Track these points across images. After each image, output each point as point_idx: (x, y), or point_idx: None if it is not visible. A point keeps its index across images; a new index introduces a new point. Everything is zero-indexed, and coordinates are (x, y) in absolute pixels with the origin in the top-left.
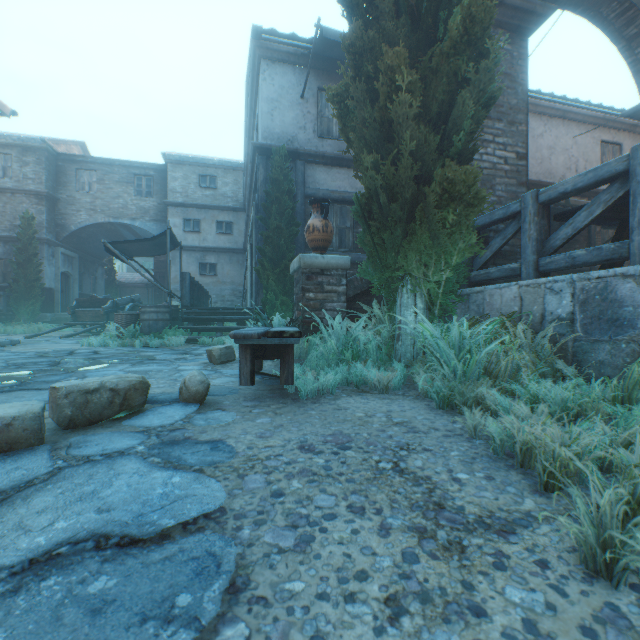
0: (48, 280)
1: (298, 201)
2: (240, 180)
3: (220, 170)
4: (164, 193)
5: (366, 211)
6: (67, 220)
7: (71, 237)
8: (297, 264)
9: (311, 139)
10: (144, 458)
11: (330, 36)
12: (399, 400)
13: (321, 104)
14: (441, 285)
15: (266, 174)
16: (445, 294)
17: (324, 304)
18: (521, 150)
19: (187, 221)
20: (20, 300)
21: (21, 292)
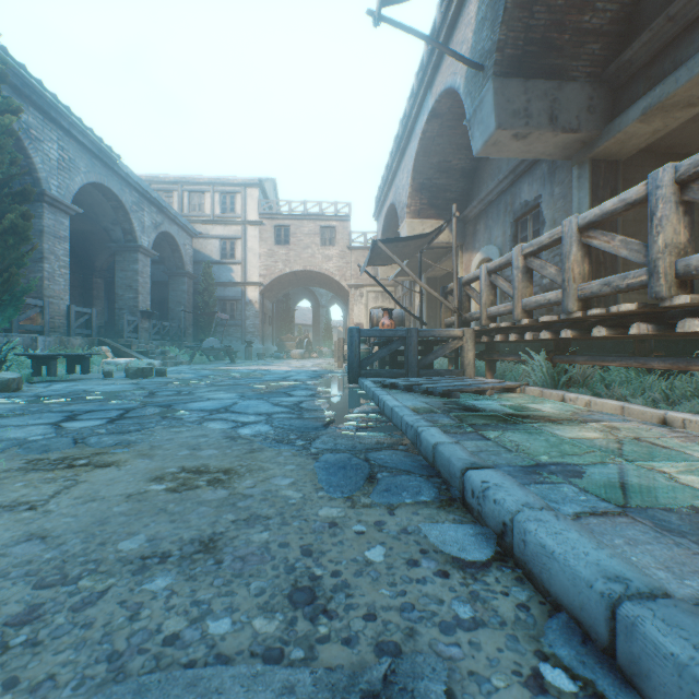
0: None
1: None
2: None
3: None
4: None
5: None
6: None
7: None
8: None
9: None
10: None
11: None
12: None
13: None
14: None
15: None
16: None
17: None
18: None
19: None
20: None
21: None
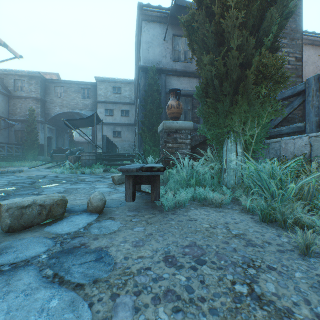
0: (41, 140)
1: (162, 96)
2: (133, 89)
3: (123, 84)
4: (96, 97)
5: (204, 92)
6: (50, 111)
7: (52, 119)
8: (162, 127)
9: (169, 62)
10: (40, 270)
11: (180, 3)
12: (230, 213)
13: (174, 43)
14: (254, 137)
15: (145, 82)
16: (256, 143)
17: (178, 150)
18: (298, 56)
19: (107, 110)
20: (28, 150)
21: (29, 146)
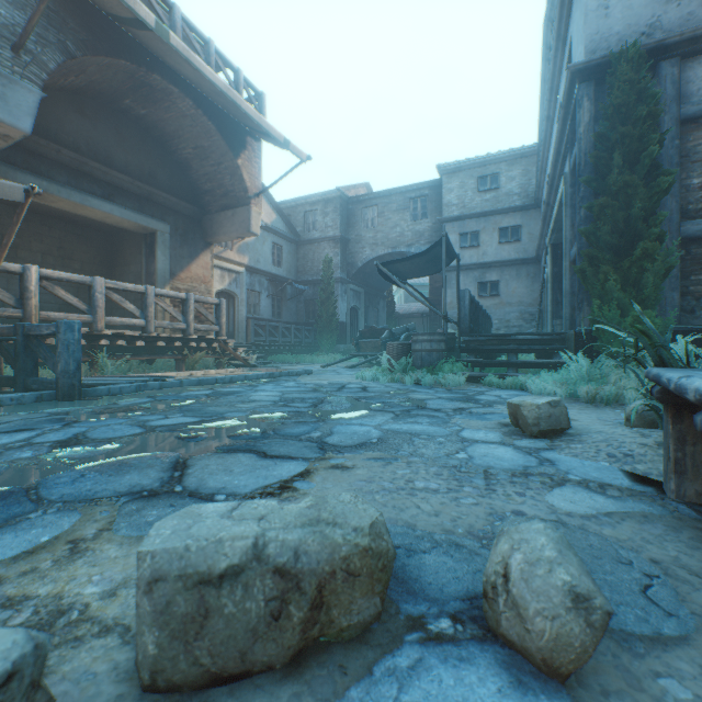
0: (341, 315)
1: (667, 130)
2: (530, 168)
3: (503, 164)
4: (438, 211)
5: None
6: (355, 258)
7: (358, 273)
8: None
9: (694, 10)
10: None
11: None
12: None
13: None
14: None
15: (593, 110)
16: None
17: None
18: None
19: (463, 236)
20: (322, 334)
21: (323, 327)
